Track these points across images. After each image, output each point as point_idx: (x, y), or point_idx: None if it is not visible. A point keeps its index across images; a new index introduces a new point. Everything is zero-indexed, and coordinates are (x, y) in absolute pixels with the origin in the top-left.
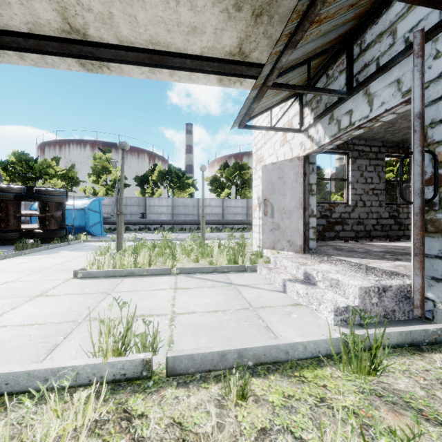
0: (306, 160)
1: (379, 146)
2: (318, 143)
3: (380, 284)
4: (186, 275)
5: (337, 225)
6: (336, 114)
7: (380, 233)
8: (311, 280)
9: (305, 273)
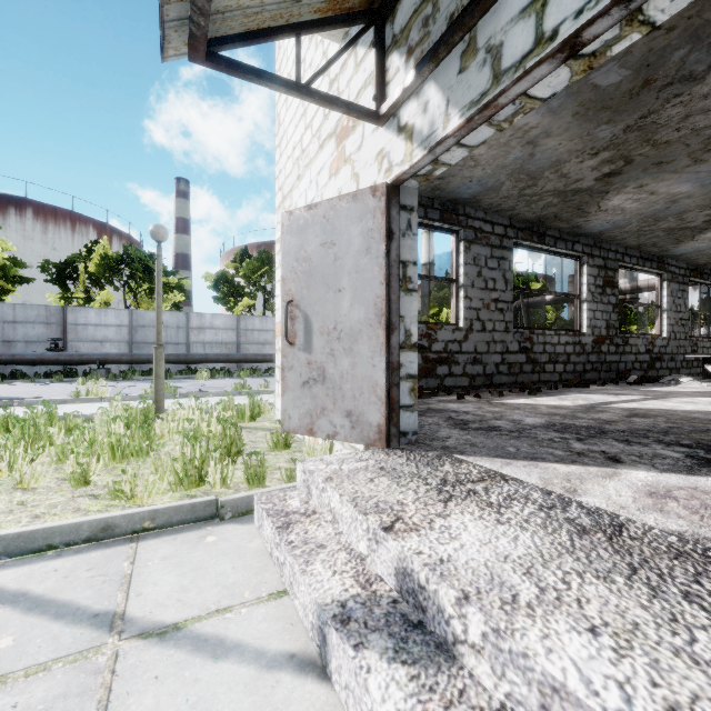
0: (393, 197)
1: (505, 226)
2: (426, 138)
3: None
4: None
5: (440, 365)
6: (486, 30)
7: (507, 379)
8: (429, 615)
9: (404, 572)
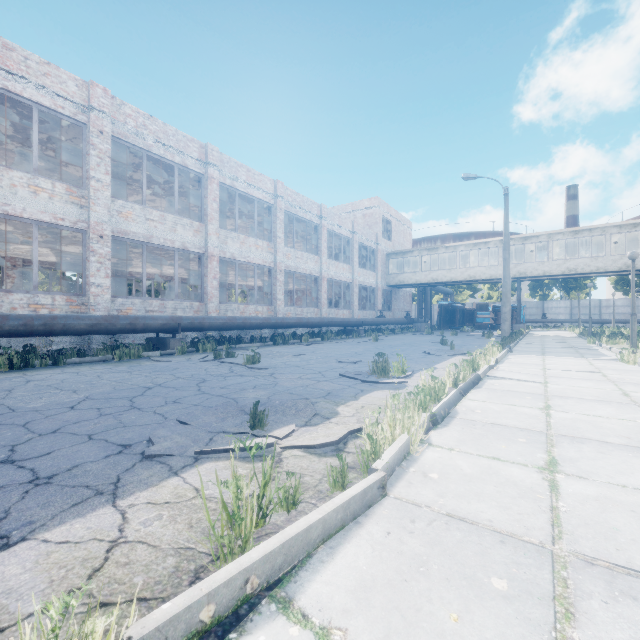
0: None
1: None
2: None
3: None
4: None
5: None
6: None
7: None
8: None
9: None
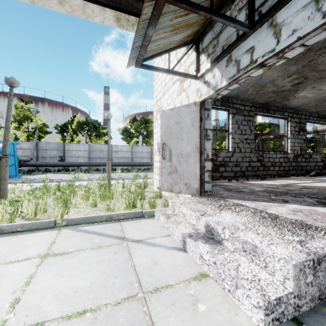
0: (202, 106)
1: (250, 106)
2: (214, 87)
3: (313, 254)
4: (74, 228)
5: (221, 167)
6: (235, 54)
7: (251, 173)
8: (214, 235)
9: (207, 226)
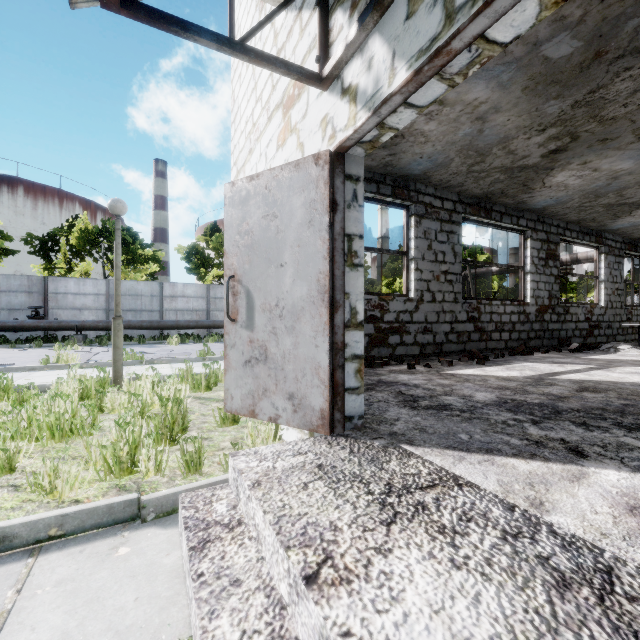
0: (337, 165)
1: (454, 201)
2: (370, 98)
3: None
4: None
5: (392, 335)
6: None
7: (456, 347)
8: None
9: None
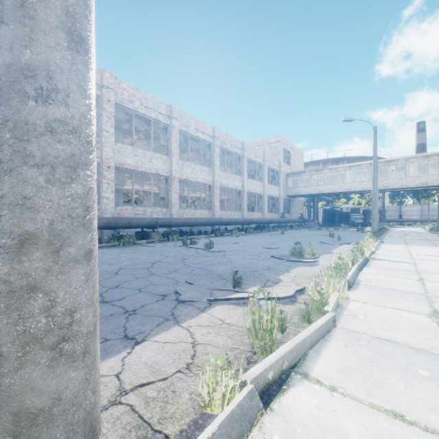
0: None
1: None
2: None
3: None
4: None
5: None
6: None
7: None
8: None
9: None
